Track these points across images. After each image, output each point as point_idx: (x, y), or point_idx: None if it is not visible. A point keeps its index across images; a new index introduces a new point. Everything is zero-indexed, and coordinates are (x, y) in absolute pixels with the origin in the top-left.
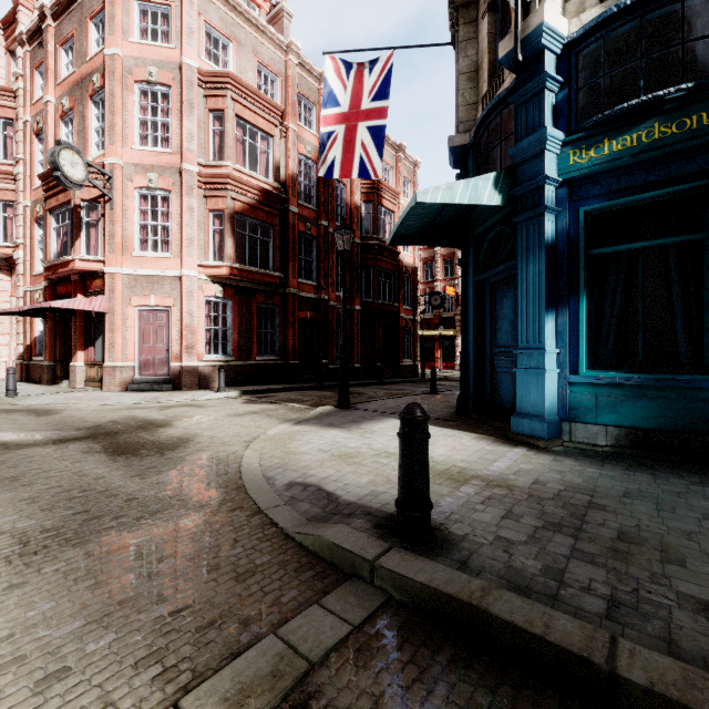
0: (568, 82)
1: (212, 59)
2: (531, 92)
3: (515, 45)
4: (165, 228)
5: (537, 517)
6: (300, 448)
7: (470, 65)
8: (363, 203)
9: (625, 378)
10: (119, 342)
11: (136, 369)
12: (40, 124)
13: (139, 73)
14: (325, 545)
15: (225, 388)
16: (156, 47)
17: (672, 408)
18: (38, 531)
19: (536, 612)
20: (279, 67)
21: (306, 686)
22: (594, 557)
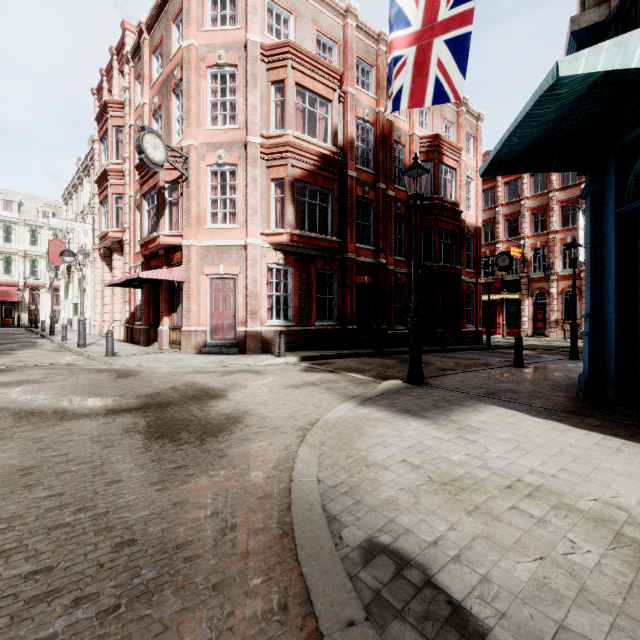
0: None
1: (274, 34)
2: None
3: None
4: (232, 201)
5: None
6: (374, 453)
7: None
8: (422, 162)
9: None
10: (193, 309)
11: (208, 333)
12: (139, 125)
13: (210, 59)
14: None
15: (285, 352)
16: (225, 31)
17: None
18: None
19: None
20: (337, 32)
21: None
22: None
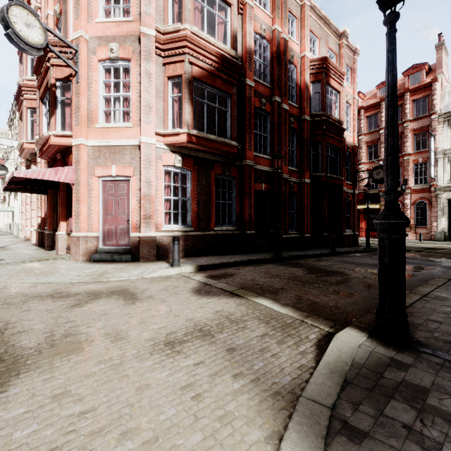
0: None
1: None
2: None
3: None
4: (127, 100)
5: None
6: None
7: None
8: (312, 83)
9: None
10: (83, 213)
11: (100, 239)
12: None
13: None
14: None
15: (183, 259)
16: None
17: None
18: None
19: None
20: None
21: None
22: None
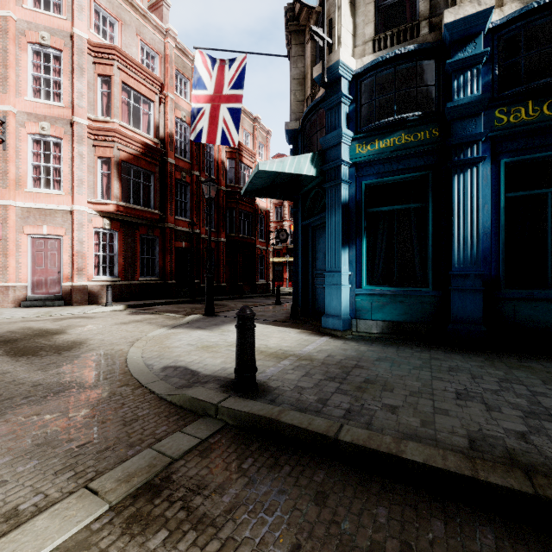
0: (356, 100)
1: (100, 33)
2: (333, 103)
3: (323, 71)
4: (57, 169)
5: (323, 374)
6: (174, 344)
7: (299, 74)
8: (228, 159)
9: (387, 290)
10: (12, 265)
11: (29, 288)
12: None
13: (31, 36)
14: (187, 399)
15: (112, 303)
16: (49, 15)
17: (412, 308)
18: None
19: (306, 418)
20: (159, 46)
21: (170, 469)
22: (347, 392)
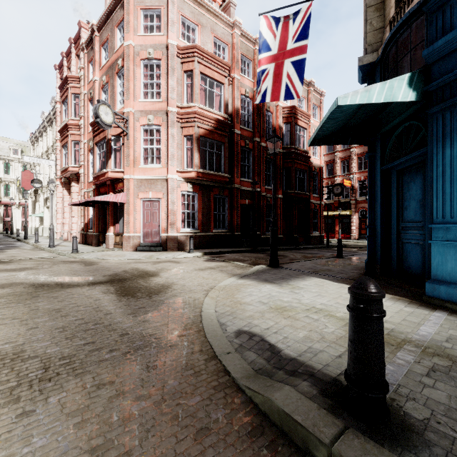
0: None
1: (185, 39)
2: None
3: None
4: (158, 149)
5: None
6: (245, 299)
7: None
8: (284, 124)
9: None
10: (131, 221)
11: (141, 237)
12: (91, 94)
13: (143, 54)
14: (274, 410)
15: (193, 250)
16: (153, 36)
17: None
18: (58, 357)
19: None
20: (228, 38)
21: None
22: None
